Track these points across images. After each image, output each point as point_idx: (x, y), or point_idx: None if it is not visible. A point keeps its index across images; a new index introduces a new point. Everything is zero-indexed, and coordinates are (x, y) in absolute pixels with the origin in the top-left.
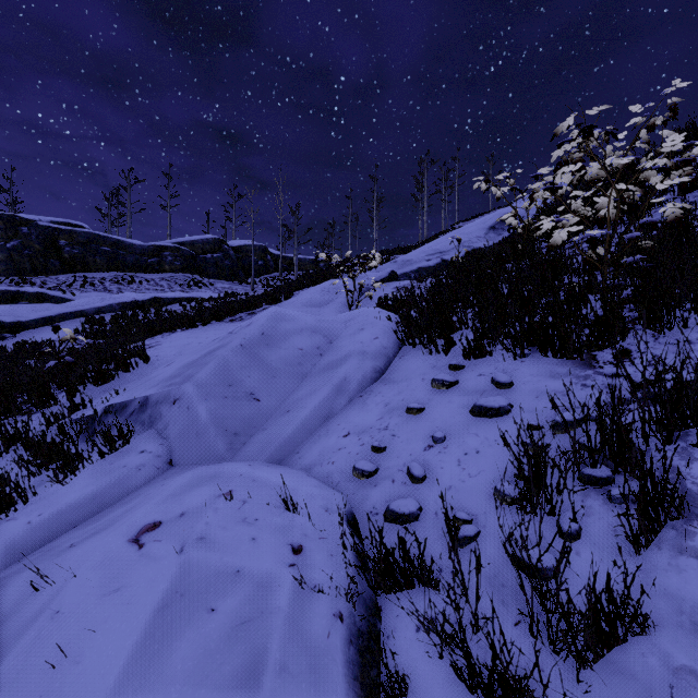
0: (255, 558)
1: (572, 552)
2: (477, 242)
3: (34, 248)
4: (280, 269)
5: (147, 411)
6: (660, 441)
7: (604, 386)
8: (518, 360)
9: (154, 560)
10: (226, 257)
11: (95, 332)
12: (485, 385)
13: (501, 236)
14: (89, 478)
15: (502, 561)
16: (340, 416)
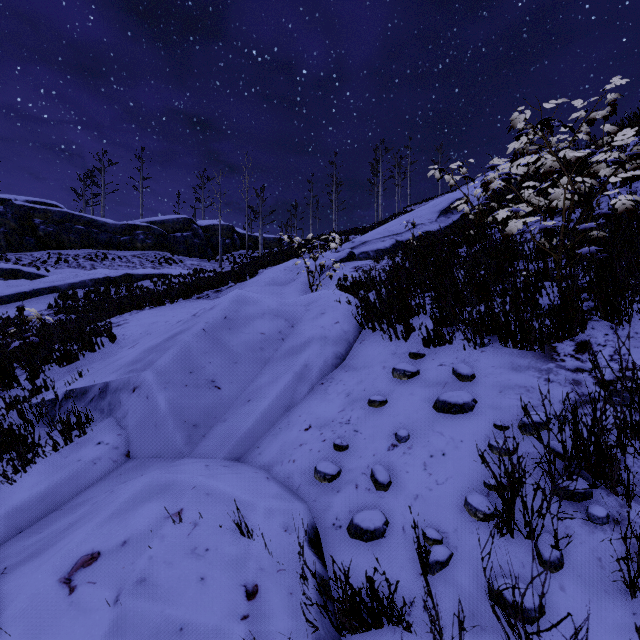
0: (202, 609)
1: (555, 586)
2: (428, 225)
3: (9, 226)
4: (246, 248)
5: (107, 398)
6: (637, 450)
7: (568, 382)
8: (478, 350)
9: (84, 612)
10: (195, 236)
11: (67, 307)
12: (447, 376)
13: (450, 219)
14: (41, 474)
15: (478, 594)
16: (302, 405)
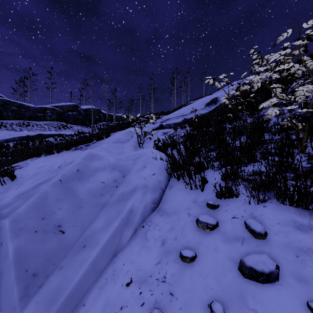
0: None
1: None
2: (200, 110)
3: None
4: (107, 120)
5: None
6: None
7: None
8: (260, 204)
9: None
10: (79, 114)
11: (2, 153)
12: (242, 231)
13: (211, 108)
14: None
15: None
16: (126, 250)
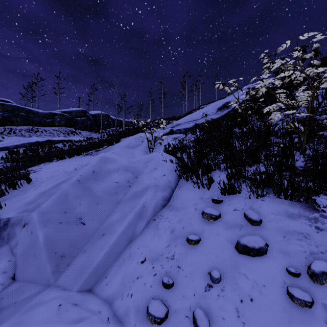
0: None
1: None
2: (212, 115)
3: None
4: (116, 126)
5: (7, 230)
6: None
7: None
8: (259, 199)
9: None
10: (88, 119)
11: (12, 158)
12: (241, 220)
13: (223, 112)
14: None
15: None
16: (140, 238)
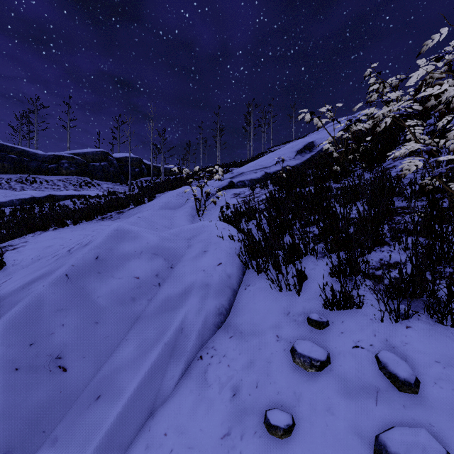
0: None
1: None
2: (288, 161)
3: None
4: (151, 175)
5: None
6: None
7: None
8: (401, 323)
9: None
10: (111, 165)
11: None
12: (374, 375)
13: (304, 157)
14: None
15: None
16: (171, 405)
